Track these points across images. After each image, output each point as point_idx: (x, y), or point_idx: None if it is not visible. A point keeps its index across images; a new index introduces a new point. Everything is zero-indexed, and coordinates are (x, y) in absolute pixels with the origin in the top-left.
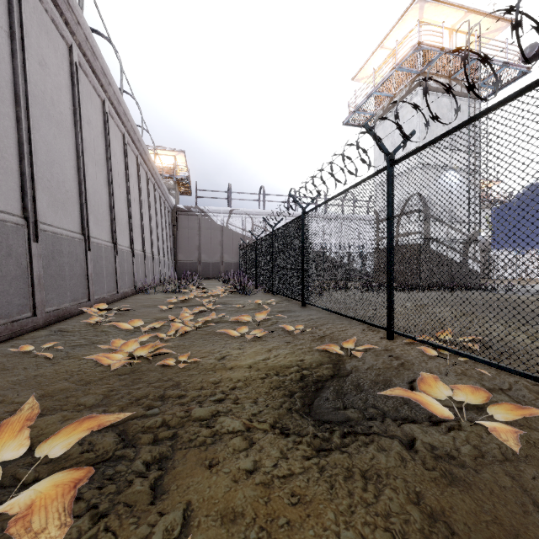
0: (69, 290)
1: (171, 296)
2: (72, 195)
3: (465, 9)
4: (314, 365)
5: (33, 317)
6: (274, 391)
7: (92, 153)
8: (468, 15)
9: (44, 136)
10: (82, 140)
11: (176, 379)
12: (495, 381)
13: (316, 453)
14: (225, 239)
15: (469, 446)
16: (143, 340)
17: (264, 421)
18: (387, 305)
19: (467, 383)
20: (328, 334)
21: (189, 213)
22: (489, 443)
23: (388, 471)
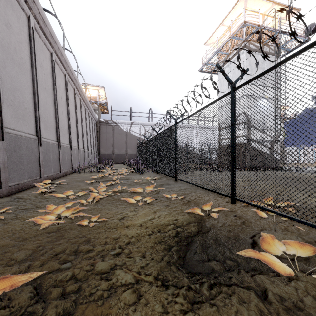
0: (26, 171)
1: (94, 174)
2: (29, 111)
3: (272, 2)
4: (185, 224)
5: None
6: (158, 245)
7: (43, 85)
8: (274, 6)
9: (9, 72)
10: (36, 76)
11: (88, 236)
12: (310, 235)
13: (190, 306)
14: (128, 140)
15: (310, 297)
16: (69, 206)
17: (149, 274)
18: (231, 181)
19: (292, 237)
20: (193, 200)
21: (106, 124)
22: None
23: None
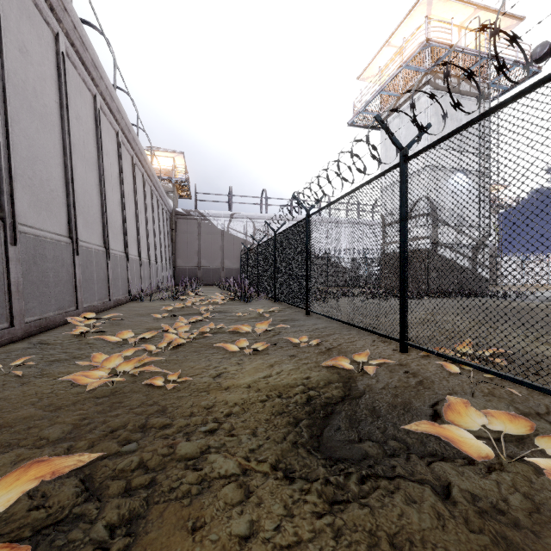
0: (54, 297)
1: (167, 303)
2: (57, 195)
3: (474, 6)
4: (322, 384)
5: (9, 329)
6: (277, 418)
7: (81, 151)
8: (478, 12)
9: (24, 130)
10: (70, 136)
11: (162, 403)
12: (529, 402)
13: (329, 507)
14: (226, 244)
15: (519, 496)
16: (129, 355)
17: (263, 460)
18: (401, 314)
19: (498, 406)
20: (336, 346)
21: (188, 217)
22: (542, 490)
23: (423, 535)
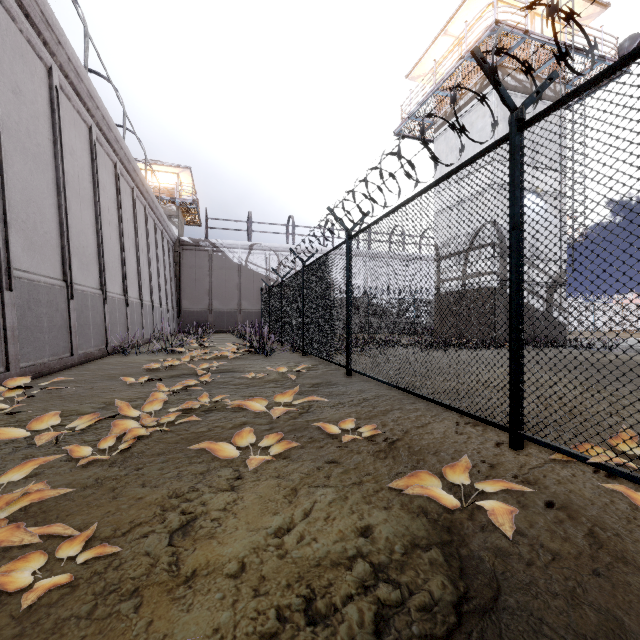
0: None
1: (159, 357)
2: None
3: None
4: (399, 554)
5: None
6: None
7: (22, 140)
8: None
9: None
10: None
11: None
12: None
13: None
14: (243, 282)
15: None
16: (14, 478)
17: None
18: (512, 386)
19: None
20: (402, 437)
21: (196, 248)
22: None
23: None
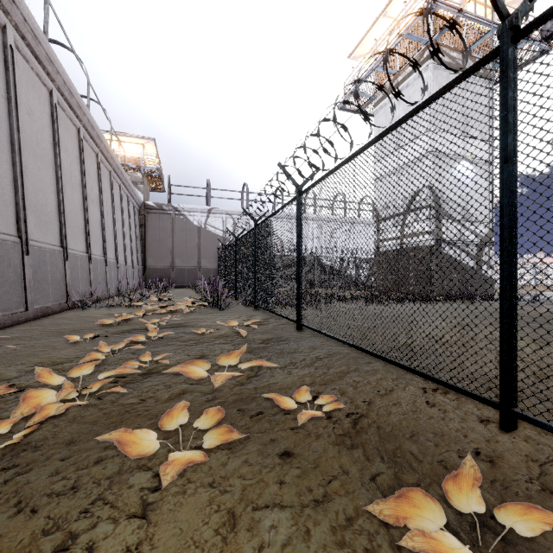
0: None
1: (117, 311)
2: None
3: None
4: None
5: None
6: None
7: None
8: None
9: None
10: None
11: None
12: None
13: None
14: (203, 242)
15: None
16: None
17: None
18: (504, 354)
19: None
20: (366, 412)
21: (160, 211)
22: None
23: None
